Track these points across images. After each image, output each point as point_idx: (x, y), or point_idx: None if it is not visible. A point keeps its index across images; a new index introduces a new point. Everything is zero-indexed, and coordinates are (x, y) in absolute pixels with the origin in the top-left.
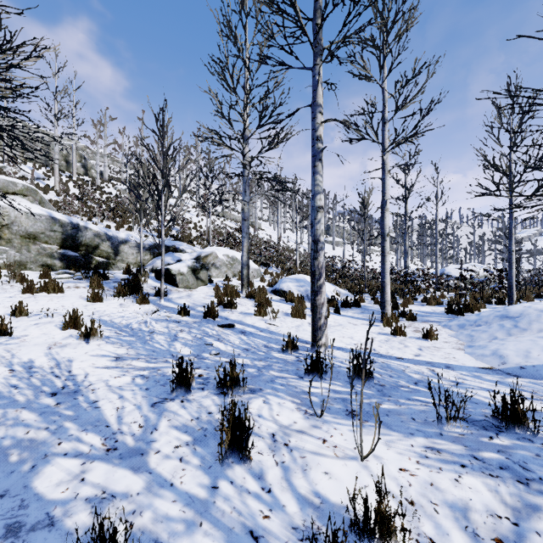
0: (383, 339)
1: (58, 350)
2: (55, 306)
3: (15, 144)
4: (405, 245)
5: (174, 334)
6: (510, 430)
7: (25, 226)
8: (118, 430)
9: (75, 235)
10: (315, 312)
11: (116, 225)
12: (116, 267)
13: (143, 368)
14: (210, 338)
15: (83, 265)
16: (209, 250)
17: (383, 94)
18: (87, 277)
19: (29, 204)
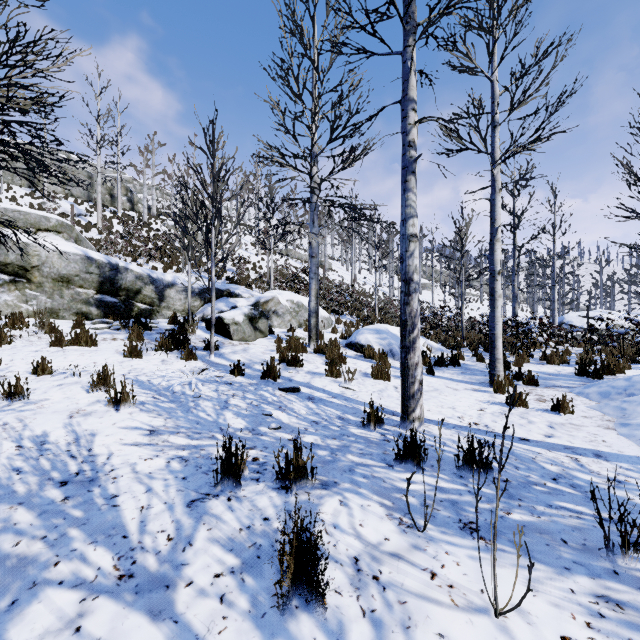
0: (497, 411)
1: (80, 420)
2: (86, 363)
3: (36, 167)
4: (513, 287)
5: (224, 400)
6: None
7: (58, 268)
8: (138, 544)
9: (113, 277)
10: (406, 375)
11: (164, 266)
12: (161, 315)
13: (183, 447)
14: (270, 405)
15: (123, 312)
16: (269, 295)
17: (492, 89)
18: (127, 328)
19: (63, 242)
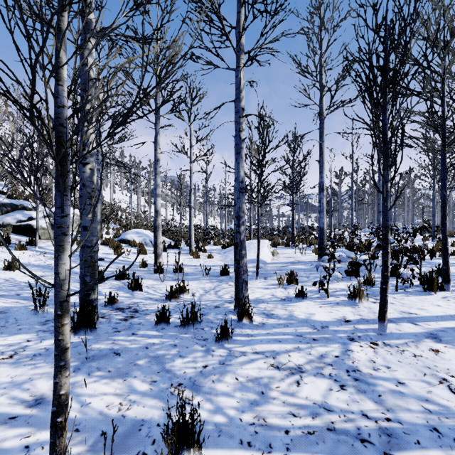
0: (189, 260)
1: None
2: None
3: None
4: (206, 210)
5: None
6: (223, 275)
7: None
8: None
9: None
10: (156, 247)
11: None
12: None
13: None
14: None
15: None
16: None
17: (190, 131)
18: None
19: None
